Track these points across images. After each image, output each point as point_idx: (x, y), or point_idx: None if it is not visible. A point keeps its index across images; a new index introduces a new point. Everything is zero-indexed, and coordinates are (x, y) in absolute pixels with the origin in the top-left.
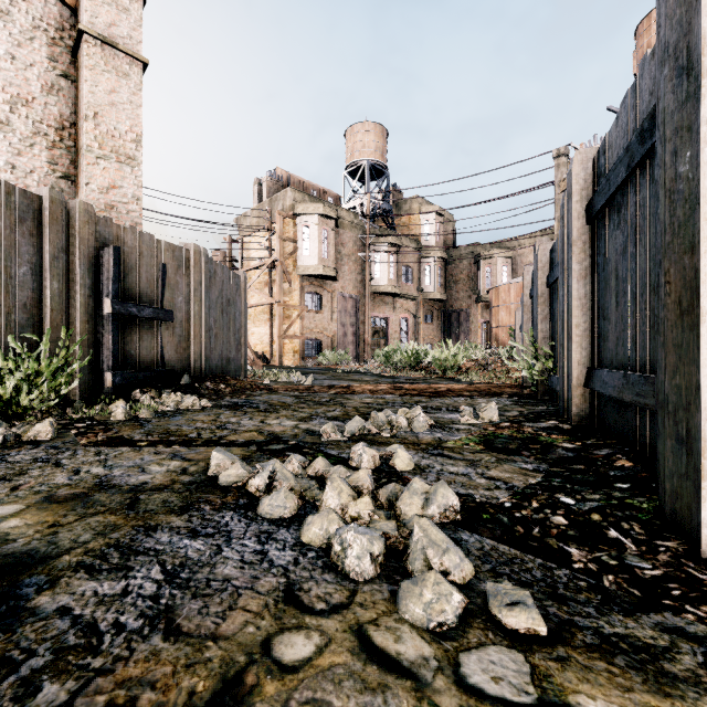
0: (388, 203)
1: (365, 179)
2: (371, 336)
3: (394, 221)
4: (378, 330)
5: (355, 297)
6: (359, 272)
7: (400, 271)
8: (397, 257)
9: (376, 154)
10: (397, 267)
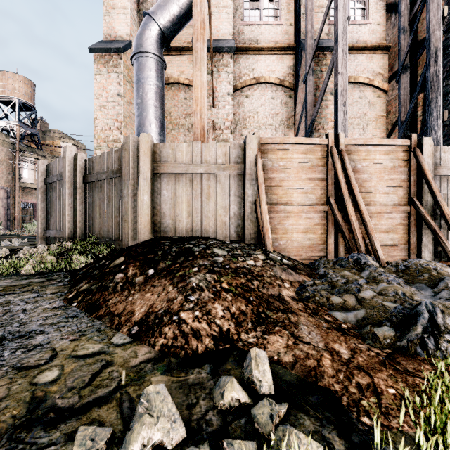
0: (35, 130)
1: (16, 108)
2: (21, 214)
3: (41, 141)
4: (27, 210)
5: (6, 189)
6: (10, 173)
7: None
8: None
9: (25, 97)
10: None
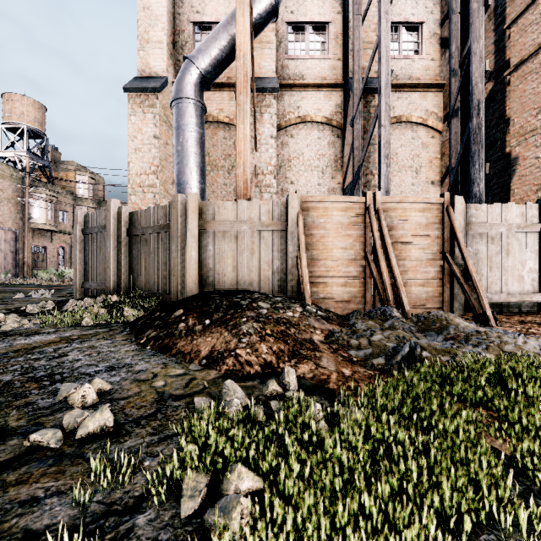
0: (47, 161)
1: (23, 135)
2: (31, 259)
3: (53, 174)
4: (37, 255)
5: (14, 230)
6: (19, 212)
7: (58, 213)
8: (55, 205)
9: (35, 123)
10: (55, 212)
